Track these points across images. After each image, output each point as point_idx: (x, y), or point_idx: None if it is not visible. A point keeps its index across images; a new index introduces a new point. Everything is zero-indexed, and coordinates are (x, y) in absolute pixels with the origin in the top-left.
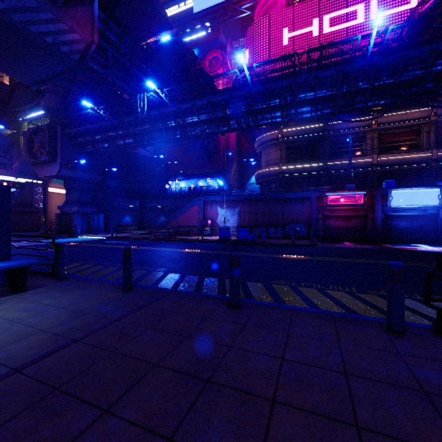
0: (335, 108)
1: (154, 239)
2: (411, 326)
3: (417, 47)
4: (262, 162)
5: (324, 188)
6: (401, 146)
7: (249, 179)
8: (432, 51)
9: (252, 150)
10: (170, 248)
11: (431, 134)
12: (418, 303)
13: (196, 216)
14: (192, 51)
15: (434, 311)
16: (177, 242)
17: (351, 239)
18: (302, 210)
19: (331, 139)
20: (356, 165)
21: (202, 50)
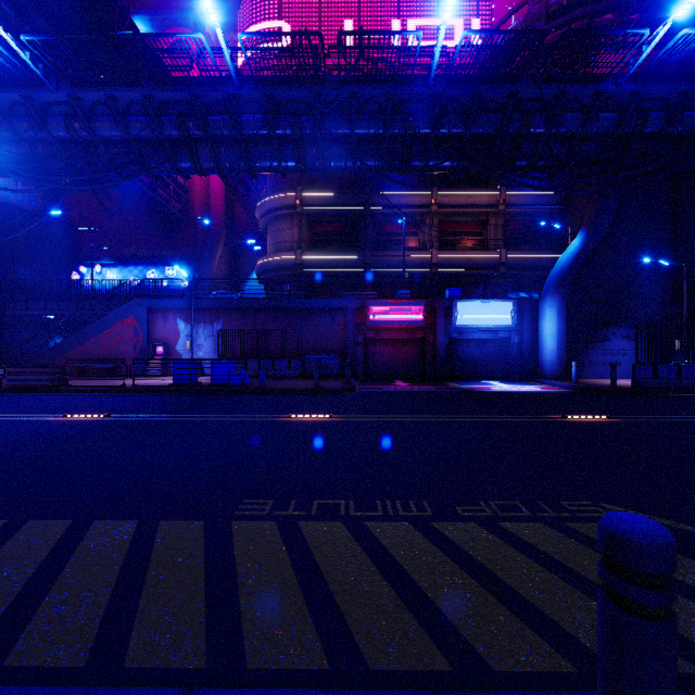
0: (383, 160)
1: (7, 391)
2: None
3: (494, 84)
4: (268, 245)
5: (366, 293)
6: (466, 242)
7: (249, 275)
8: (512, 95)
9: (254, 225)
10: (30, 412)
11: (500, 229)
12: (561, 536)
13: (131, 338)
14: None
15: None
16: (68, 395)
17: (405, 376)
18: (332, 330)
19: (377, 220)
20: (411, 263)
21: (156, 21)
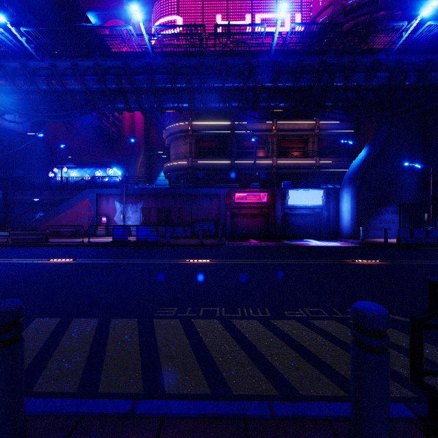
0: (242, 102)
1: (12, 245)
2: None
3: (311, 56)
4: (171, 155)
5: (232, 185)
6: (294, 153)
7: (159, 173)
8: (322, 62)
9: (162, 142)
10: (27, 258)
11: (315, 144)
12: (345, 327)
13: (86, 212)
14: None
15: None
16: (49, 248)
17: (256, 237)
18: (211, 208)
19: (239, 139)
20: (260, 166)
21: (101, 16)
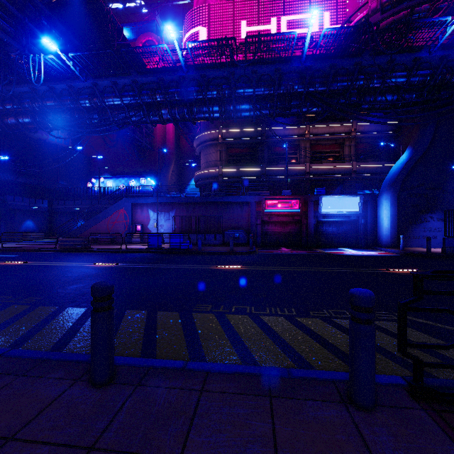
0: (273, 109)
1: (59, 250)
2: (377, 384)
3: (345, 58)
4: (201, 163)
5: (263, 192)
6: (329, 157)
7: (189, 181)
8: (357, 64)
9: (192, 150)
10: (76, 262)
11: (352, 148)
12: None
13: (122, 221)
14: (114, 19)
15: (385, 338)
16: (92, 253)
17: (288, 245)
18: (241, 215)
19: (270, 145)
20: (292, 172)
21: (135, 30)
